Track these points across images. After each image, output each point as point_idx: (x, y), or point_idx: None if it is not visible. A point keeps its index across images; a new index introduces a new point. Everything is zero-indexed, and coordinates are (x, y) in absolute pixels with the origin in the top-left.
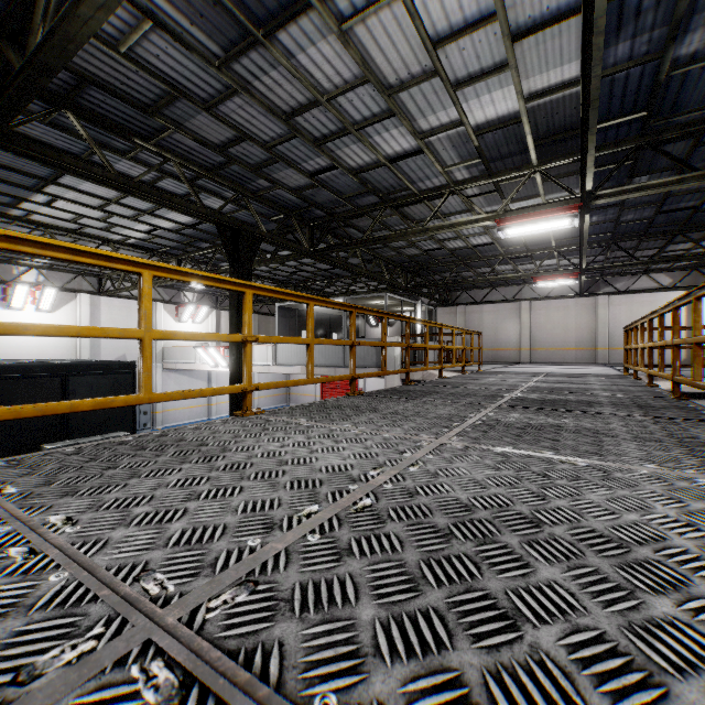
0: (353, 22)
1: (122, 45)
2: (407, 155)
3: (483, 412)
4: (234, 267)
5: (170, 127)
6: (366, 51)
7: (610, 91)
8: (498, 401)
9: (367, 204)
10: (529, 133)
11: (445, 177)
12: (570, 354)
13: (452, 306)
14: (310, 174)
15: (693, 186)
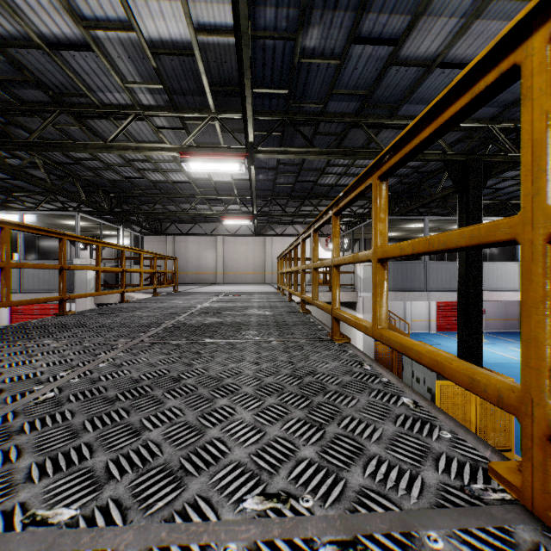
0: None
1: None
2: (71, 46)
3: (96, 361)
4: None
5: None
6: None
7: (264, 58)
8: (145, 334)
9: (34, 100)
10: (204, 73)
11: (128, 95)
12: (249, 276)
13: (162, 235)
14: None
15: (314, 166)
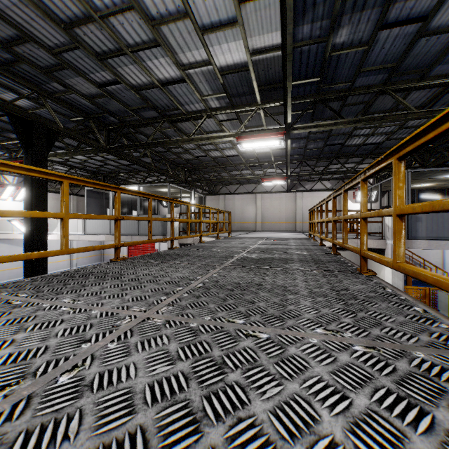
0: None
1: None
2: (174, 82)
3: (210, 273)
4: (28, 152)
5: None
6: None
7: (300, 59)
8: (227, 261)
9: (150, 117)
10: (254, 80)
11: (203, 104)
12: (282, 225)
13: (216, 195)
14: (98, 85)
15: (342, 131)
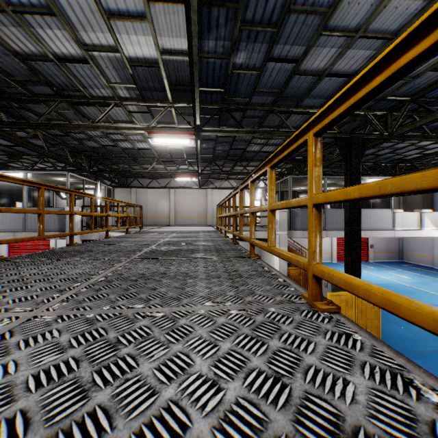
0: None
1: None
2: (74, 60)
3: (114, 267)
4: None
5: None
6: None
7: (207, 69)
8: (135, 255)
9: (42, 93)
10: (165, 78)
11: (111, 91)
12: (195, 219)
13: (127, 188)
14: None
15: (243, 138)
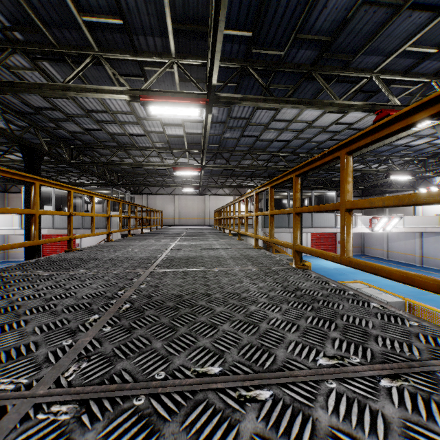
0: (135, 102)
1: (15, 69)
2: (138, 135)
3: (180, 237)
4: (30, 169)
5: (10, 94)
6: (135, 107)
7: (209, 138)
8: (181, 235)
9: (110, 145)
10: (186, 141)
11: (152, 145)
12: (195, 220)
13: (140, 195)
14: (85, 129)
15: (232, 164)
